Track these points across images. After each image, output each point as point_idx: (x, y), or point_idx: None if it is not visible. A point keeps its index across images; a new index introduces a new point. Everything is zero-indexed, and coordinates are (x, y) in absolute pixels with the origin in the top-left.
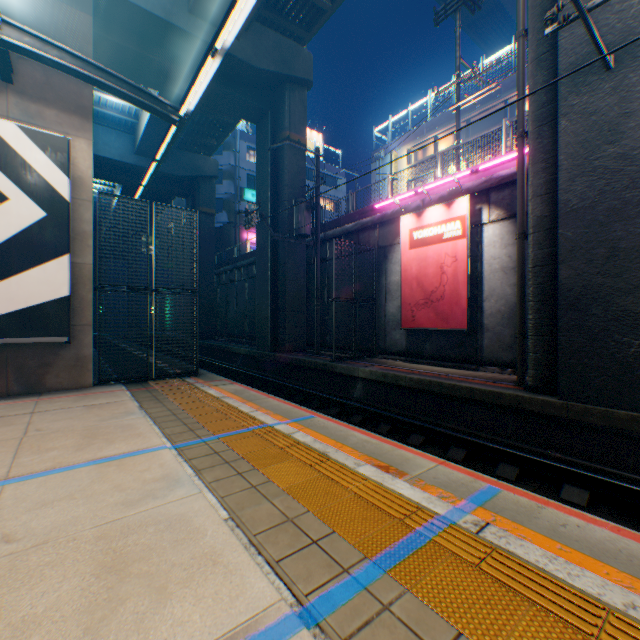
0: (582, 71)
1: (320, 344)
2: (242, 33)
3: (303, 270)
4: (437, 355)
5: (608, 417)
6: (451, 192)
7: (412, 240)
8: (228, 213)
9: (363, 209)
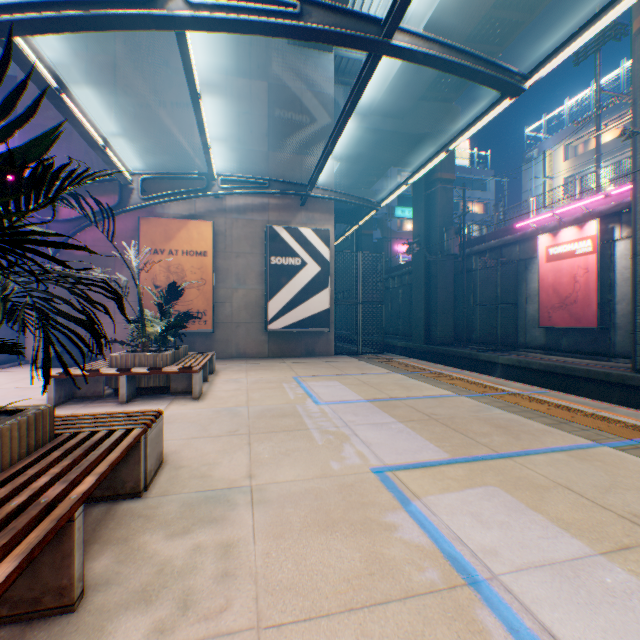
0: None
1: (466, 340)
2: (404, 115)
3: (451, 280)
4: (572, 349)
5: None
6: (584, 214)
7: (547, 255)
8: (381, 230)
9: (505, 227)
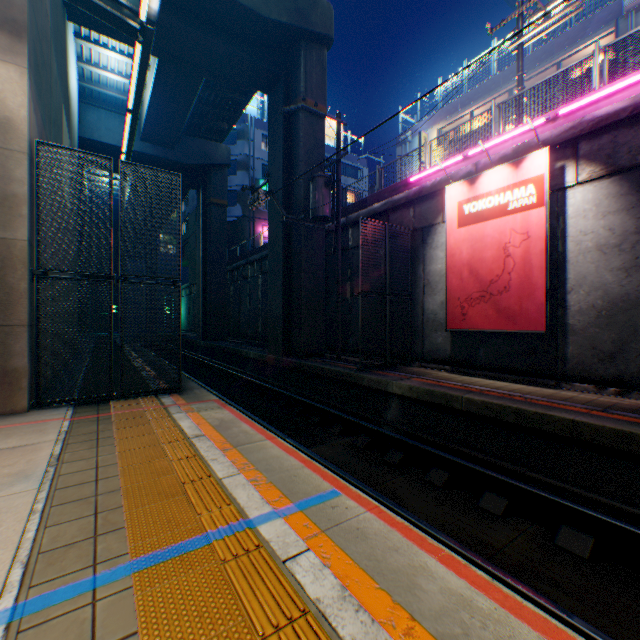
0: None
1: (341, 348)
2: None
3: (321, 261)
4: (496, 365)
5: None
6: (518, 148)
7: (462, 215)
8: (242, 206)
9: (394, 185)
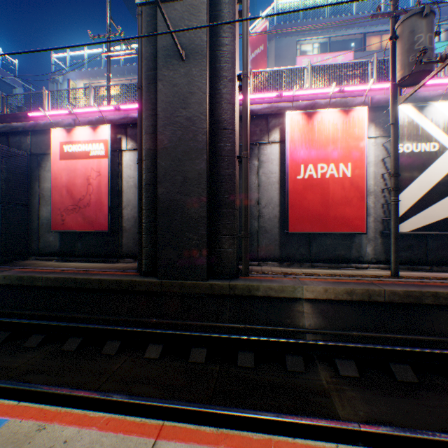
0: (171, 55)
1: None
2: None
3: None
4: (89, 253)
5: (183, 286)
6: (99, 119)
7: (63, 152)
8: None
9: (16, 114)
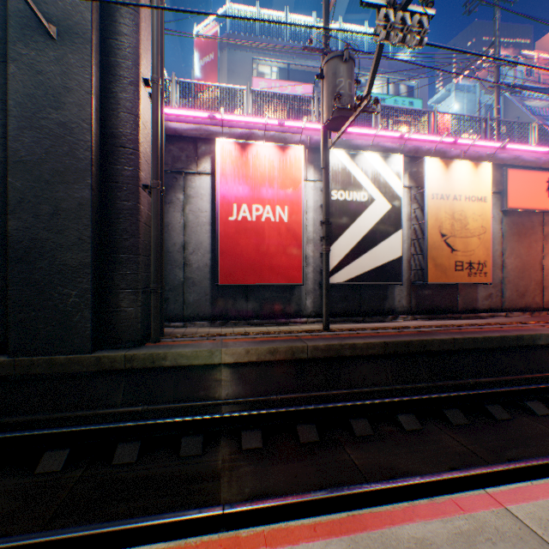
0: (33, 26)
1: None
2: None
3: None
4: None
5: (54, 364)
6: None
7: None
8: None
9: None
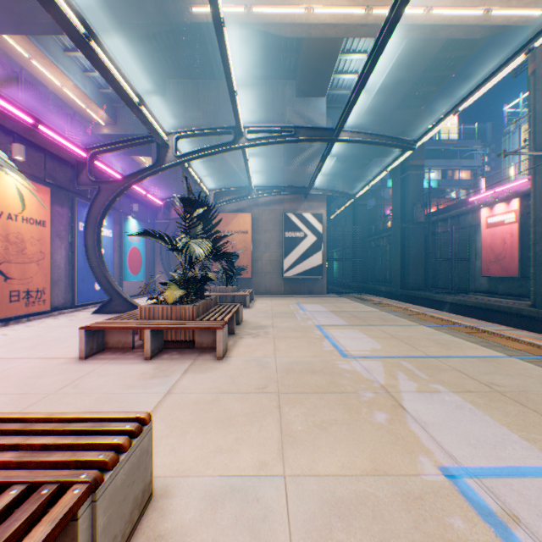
0: None
1: (434, 286)
2: (381, 123)
3: (421, 241)
4: (505, 292)
5: None
6: (512, 193)
7: (486, 223)
8: (375, 199)
9: (462, 201)
